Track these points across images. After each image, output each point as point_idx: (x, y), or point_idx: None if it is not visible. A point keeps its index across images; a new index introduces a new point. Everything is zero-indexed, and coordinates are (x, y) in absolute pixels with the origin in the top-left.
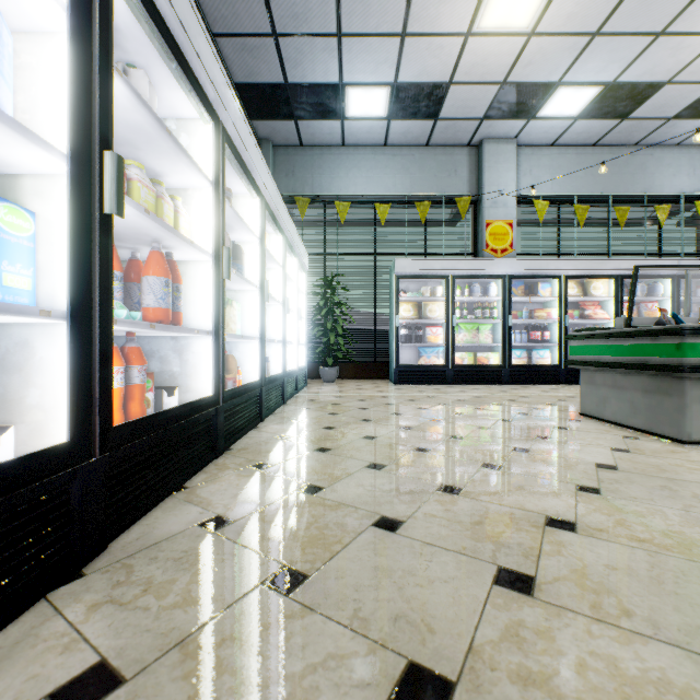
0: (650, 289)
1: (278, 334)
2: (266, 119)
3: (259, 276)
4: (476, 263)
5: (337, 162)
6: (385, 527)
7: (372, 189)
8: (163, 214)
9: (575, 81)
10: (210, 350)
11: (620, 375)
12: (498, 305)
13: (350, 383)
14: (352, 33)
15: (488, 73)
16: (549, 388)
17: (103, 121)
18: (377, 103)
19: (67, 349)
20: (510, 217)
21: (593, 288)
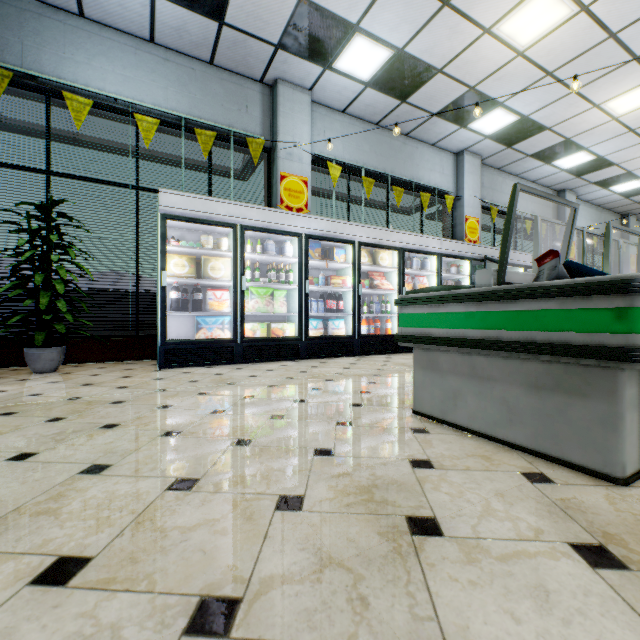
0: (422, 264)
1: None
2: None
3: None
4: (270, 213)
5: (71, 36)
6: None
7: (132, 95)
8: None
9: (372, 32)
10: None
11: (484, 359)
12: (294, 269)
13: (85, 371)
14: None
15: None
16: (348, 363)
17: None
18: None
19: None
20: (305, 174)
21: (381, 258)
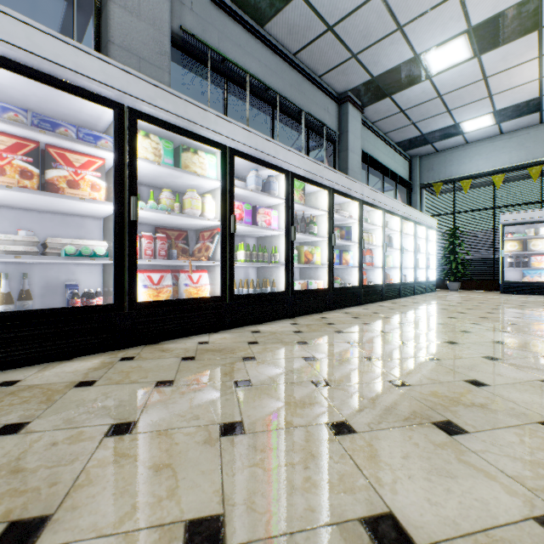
0: None
1: (411, 265)
2: (413, 149)
3: (399, 245)
4: None
5: (462, 155)
6: (416, 309)
7: (490, 166)
8: (369, 240)
9: None
10: (380, 272)
11: None
12: None
13: (467, 292)
14: (456, 108)
15: None
16: None
17: (362, 234)
18: (485, 121)
19: (358, 272)
20: None
21: None
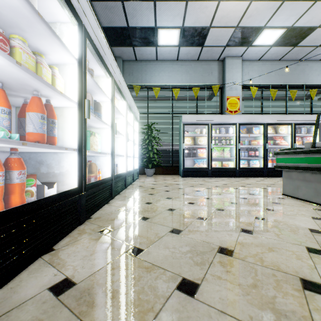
0: (308, 130)
1: (123, 152)
2: (118, 46)
3: (111, 120)
4: (222, 117)
5: (154, 68)
6: (186, 291)
7: (171, 82)
8: (42, 74)
9: (272, 26)
10: (77, 160)
11: (308, 174)
12: (233, 138)
13: (160, 176)
14: None
15: (229, 22)
16: (259, 179)
17: None
18: (174, 37)
19: None
20: (238, 95)
21: (280, 129)
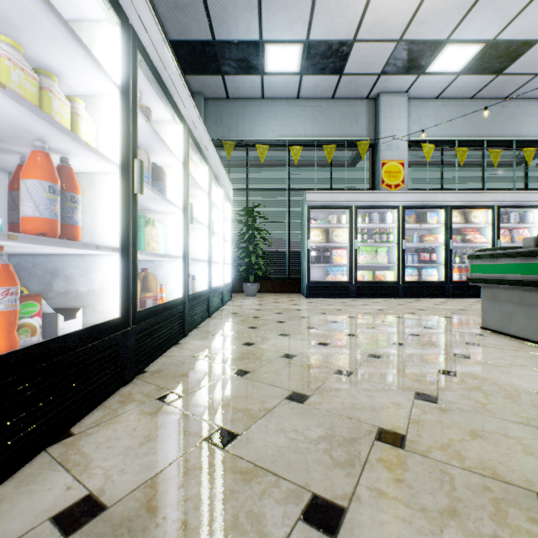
0: (521, 217)
1: (204, 254)
2: (197, 74)
3: (182, 198)
4: (375, 195)
5: (257, 112)
6: (320, 524)
7: (287, 135)
8: (51, 110)
9: (461, 39)
10: (119, 268)
11: (528, 293)
12: (393, 231)
13: (268, 296)
14: None
15: (387, 31)
16: (439, 301)
17: None
18: (292, 59)
19: None
20: (402, 157)
21: (473, 216)
